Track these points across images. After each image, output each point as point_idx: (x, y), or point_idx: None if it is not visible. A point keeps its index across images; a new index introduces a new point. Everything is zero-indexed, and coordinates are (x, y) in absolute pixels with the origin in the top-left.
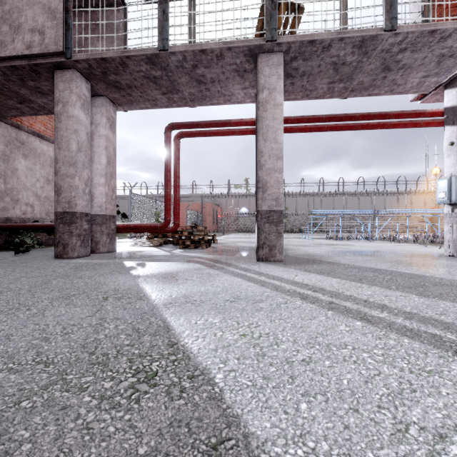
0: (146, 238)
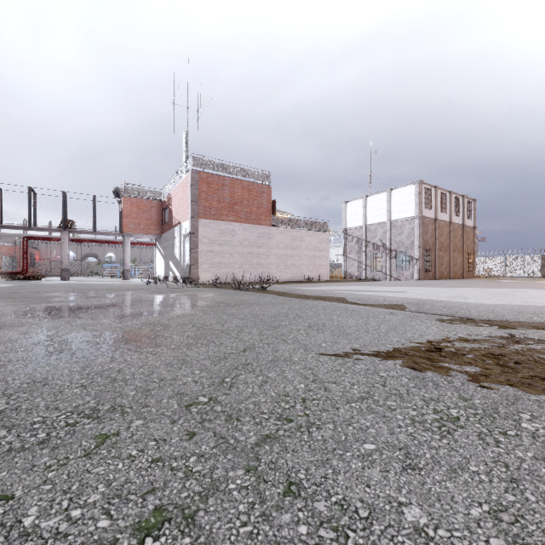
0: (1, 278)
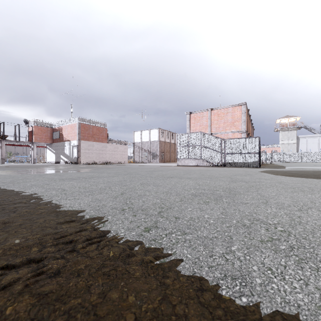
0: None
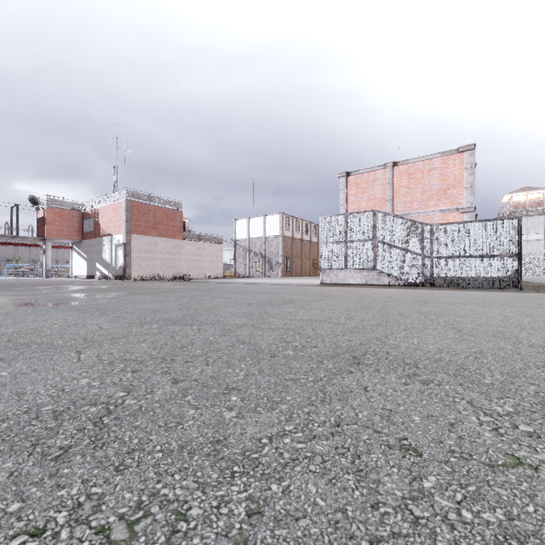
0: None
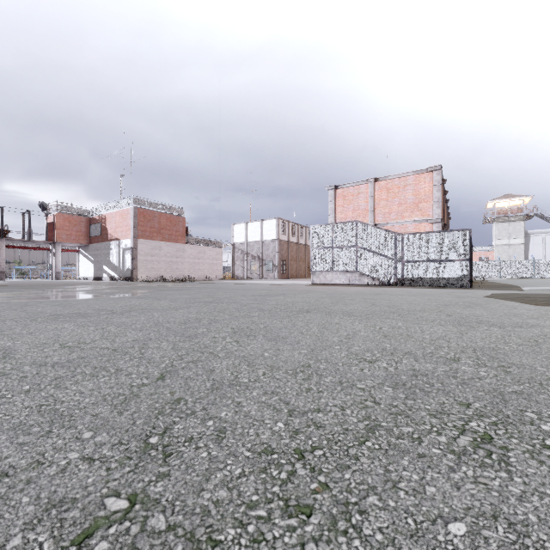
0: None
